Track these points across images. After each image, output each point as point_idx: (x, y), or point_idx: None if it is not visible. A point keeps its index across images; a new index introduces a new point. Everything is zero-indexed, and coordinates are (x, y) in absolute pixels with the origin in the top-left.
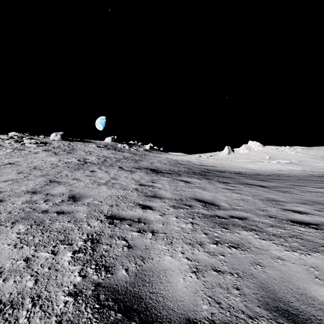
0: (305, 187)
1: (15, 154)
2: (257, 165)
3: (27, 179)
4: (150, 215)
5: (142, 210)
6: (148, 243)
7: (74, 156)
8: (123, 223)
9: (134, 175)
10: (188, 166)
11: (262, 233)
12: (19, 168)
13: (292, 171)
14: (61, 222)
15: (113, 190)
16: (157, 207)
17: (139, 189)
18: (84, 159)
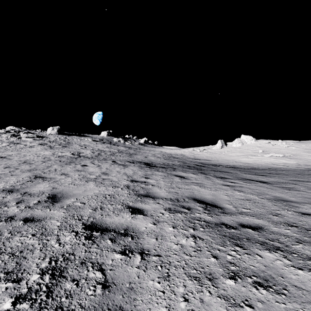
0: (309, 183)
1: (10, 148)
2: (251, 159)
3: (11, 174)
4: (140, 224)
5: (130, 215)
6: (134, 277)
7: (68, 150)
8: (104, 236)
9: (127, 170)
10: (182, 159)
11: (292, 254)
12: (8, 162)
13: (287, 165)
14: (23, 236)
15: (101, 188)
16: (150, 210)
17: (130, 186)
18: (78, 153)
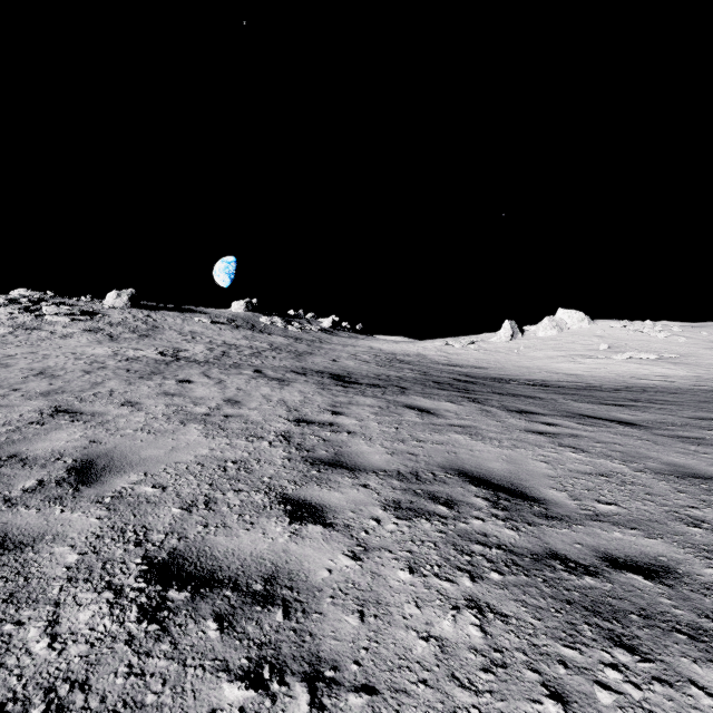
0: None
1: (16, 339)
2: (581, 365)
3: None
4: (313, 557)
5: (288, 526)
6: None
7: (153, 344)
8: (200, 606)
9: (287, 393)
10: (421, 366)
11: None
12: (1, 373)
13: (669, 380)
14: None
15: (218, 440)
16: (342, 510)
17: (294, 436)
18: (175, 351)
